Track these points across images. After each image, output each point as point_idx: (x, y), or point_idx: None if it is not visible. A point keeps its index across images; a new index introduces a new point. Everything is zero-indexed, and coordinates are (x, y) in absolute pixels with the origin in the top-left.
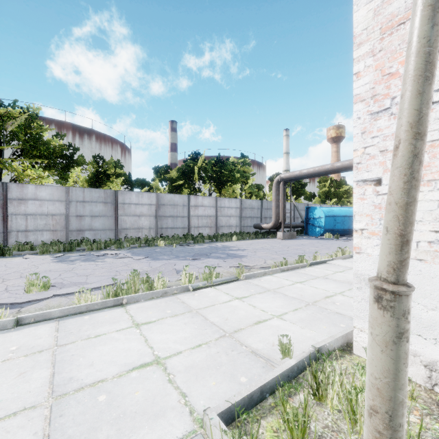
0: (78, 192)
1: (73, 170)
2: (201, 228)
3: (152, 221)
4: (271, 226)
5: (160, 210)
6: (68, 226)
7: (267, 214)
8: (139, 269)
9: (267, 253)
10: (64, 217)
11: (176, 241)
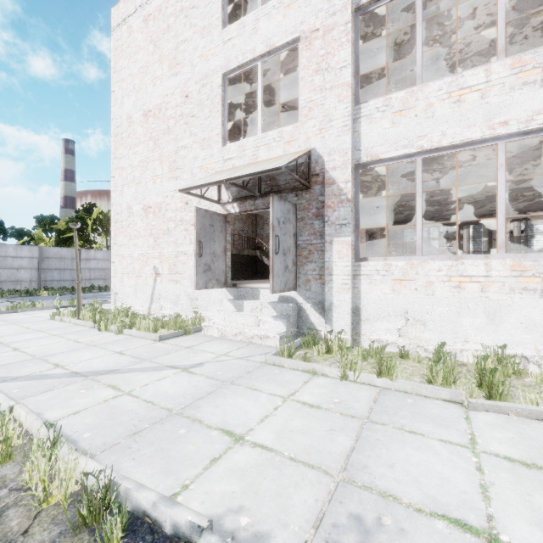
0: None
1: None
2: (93, 281)
3: (34, 274)
4: None
5: (44, 263)
6: None
7: None
8: None
9: None
10: None
11: (61, 292)
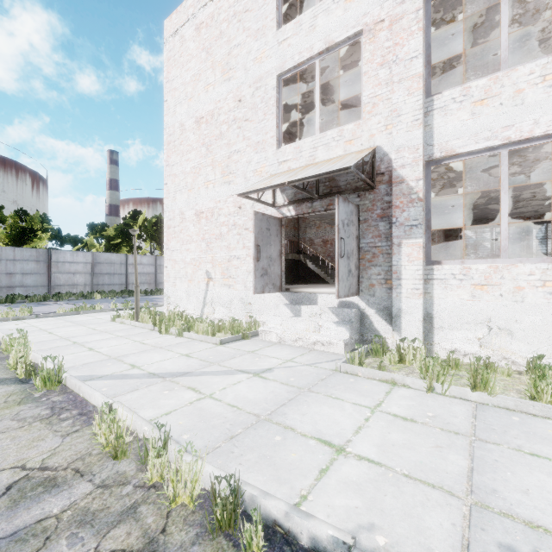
0: (8, 251)
1: None
2: (140, 285)
3: (88, 278)
4: None
5: (97, 268)
6: None
7: None
8: None
9: None
10: None
11: (112, 295)
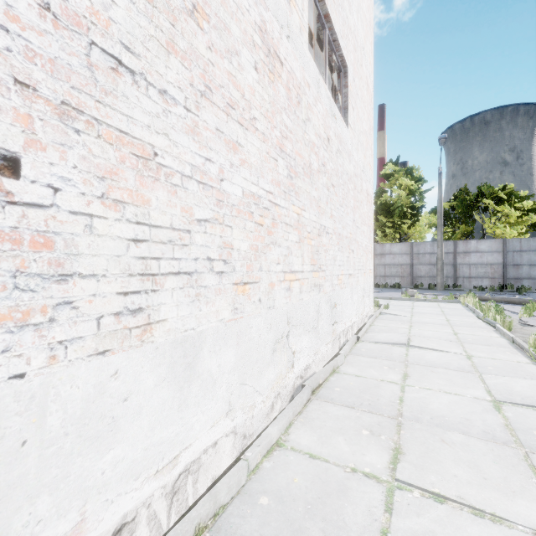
0: None
1: None
2: None
3: None
4: None
5: None
6: None
7: None
8: None
9: None
10: None
11: None
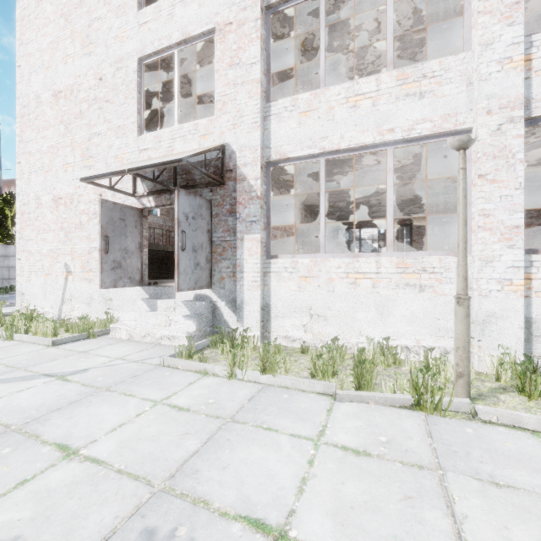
0: None
1: None
2: (14, 280)
3: None
4: None
5: None
6: None
7: None
8: None
9: None
10: None
11: None
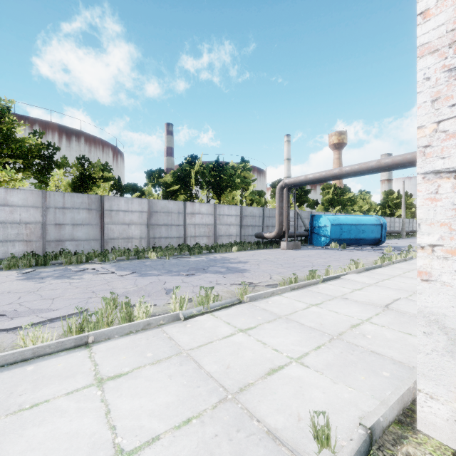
0: (57, 197)
1: (54, 173)
2: (198, 238)
3: (143, 230)
4: (275, 236)
5: (153, 218)
6: (45, 235)
7: (270, 222)
8: (121, 289)
9: (272, 266)
10: (40, 226)
11: (170, 253)
